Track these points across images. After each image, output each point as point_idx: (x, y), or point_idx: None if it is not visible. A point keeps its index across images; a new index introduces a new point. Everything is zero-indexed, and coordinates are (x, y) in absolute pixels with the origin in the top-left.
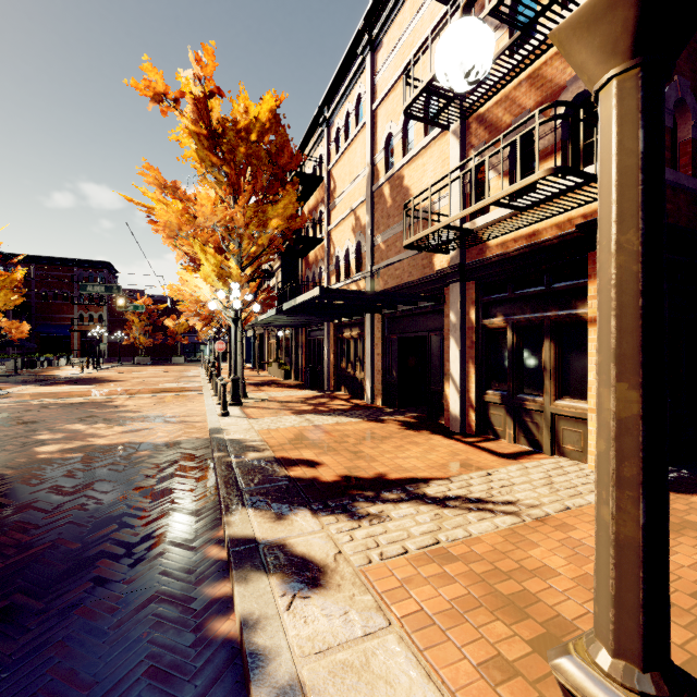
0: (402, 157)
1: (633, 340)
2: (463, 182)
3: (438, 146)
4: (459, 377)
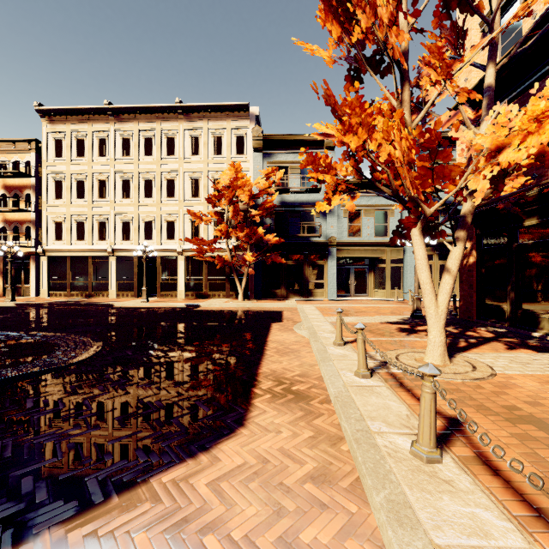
0: None
1: (10, 274)
2: None
3: None
4: None
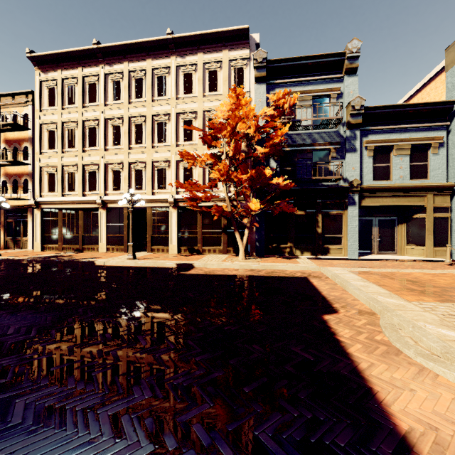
0: None
1: None
2: None
3: None
4: None
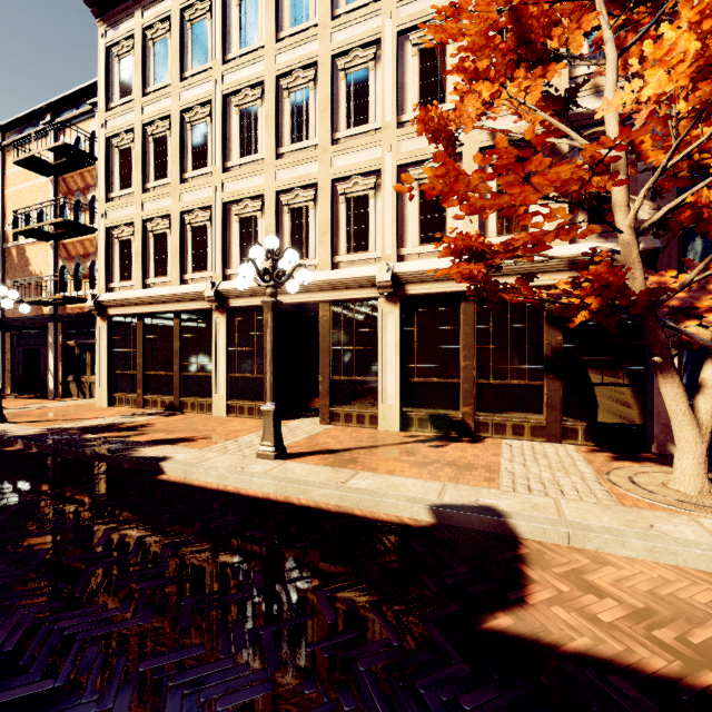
0: (25, 237)
1: None
2: (56, 272)
3: (45, 245)
4: (53, 370)
